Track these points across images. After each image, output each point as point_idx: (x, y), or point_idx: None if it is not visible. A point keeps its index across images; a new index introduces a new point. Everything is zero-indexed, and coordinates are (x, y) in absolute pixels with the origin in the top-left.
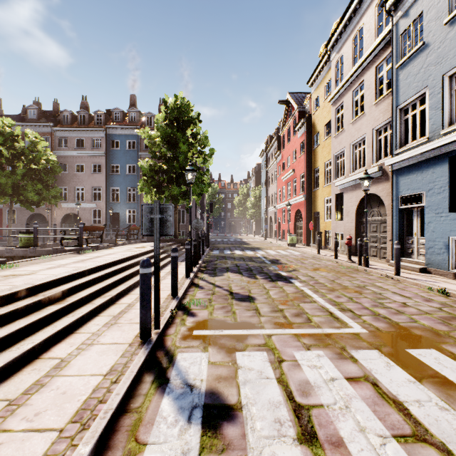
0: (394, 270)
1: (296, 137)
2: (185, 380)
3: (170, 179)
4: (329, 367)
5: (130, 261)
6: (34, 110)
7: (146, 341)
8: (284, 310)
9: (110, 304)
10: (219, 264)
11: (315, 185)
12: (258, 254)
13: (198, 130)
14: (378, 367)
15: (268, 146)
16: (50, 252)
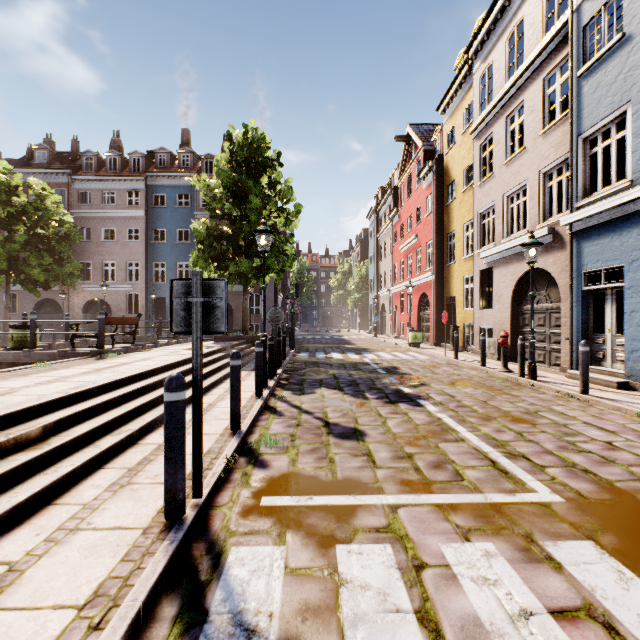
0: (579, 385)
1: (421, 189)
2: (239, 614)
3: (237, 248)
4: (512, 582)
5: (171, 370)
6: (44, 150)
7: (175, 523)
8: (415, 455)
9: (128, 445)
10: (309, 375)
11: (449, 258)
12: (366, 359)
13: (278, 177)
14: (605, 582)
15: (379, 202)
16: (55, 356)
